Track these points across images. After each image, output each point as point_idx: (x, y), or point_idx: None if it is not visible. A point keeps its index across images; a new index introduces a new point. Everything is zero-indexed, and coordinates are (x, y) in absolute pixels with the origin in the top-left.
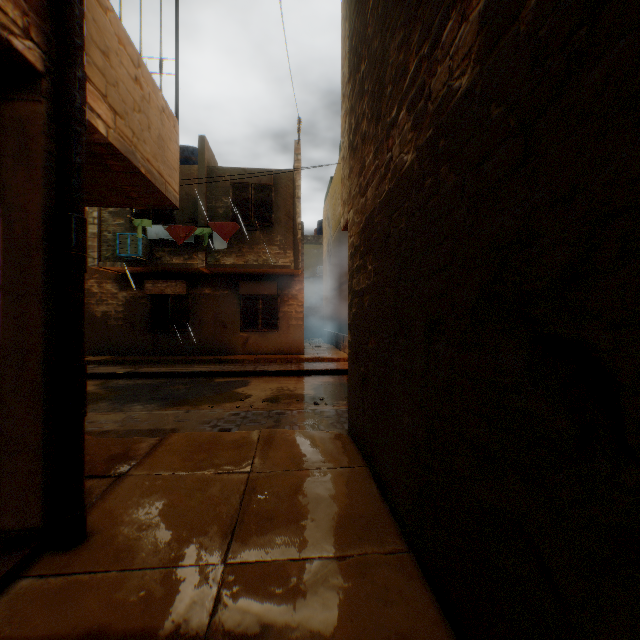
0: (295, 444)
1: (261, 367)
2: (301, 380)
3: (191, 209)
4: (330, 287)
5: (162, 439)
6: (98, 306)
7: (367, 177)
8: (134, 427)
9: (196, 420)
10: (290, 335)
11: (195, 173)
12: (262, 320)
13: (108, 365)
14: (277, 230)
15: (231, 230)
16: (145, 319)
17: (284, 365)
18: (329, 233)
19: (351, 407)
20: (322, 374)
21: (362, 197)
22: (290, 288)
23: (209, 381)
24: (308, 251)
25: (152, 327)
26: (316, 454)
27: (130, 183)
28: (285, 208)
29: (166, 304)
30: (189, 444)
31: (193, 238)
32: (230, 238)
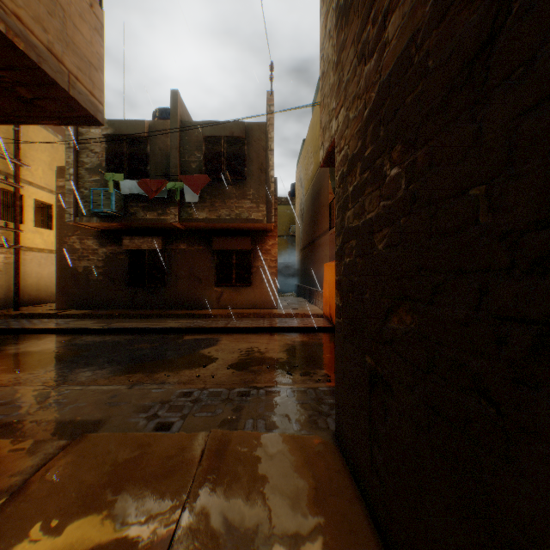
0: (256, 469)
1: (233, 323)
2: (273, 339)
3: (164, 164)
4: (302, 244)
5: (69, 445)
6: (80, 261)
7: (384, 6)
8: (49, 416)
9: (134, 404)
10: (263, 290)
11: (168, 128)
12: (236, 275)
13: (85, 319)
14: (250, 184)
15: (202, 182)
16: (123, 274)
17: (256, 321)
18: (301, 193)
19: (341, 405)
20: (295, 331)
21: (369, 60)
22: (263, 243)
23: (177, 338)
24: (282, 211)
25: (130, 282)
26: (289, 501)
27: (1, 63)
28: (258, 161)
29: (143, 259)
30: (96, 463)
31: (166, 193)
32: (203, 192)
